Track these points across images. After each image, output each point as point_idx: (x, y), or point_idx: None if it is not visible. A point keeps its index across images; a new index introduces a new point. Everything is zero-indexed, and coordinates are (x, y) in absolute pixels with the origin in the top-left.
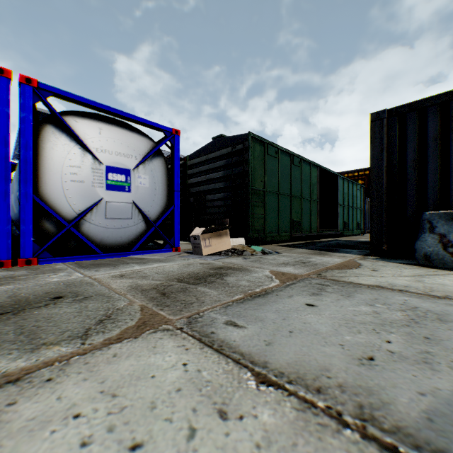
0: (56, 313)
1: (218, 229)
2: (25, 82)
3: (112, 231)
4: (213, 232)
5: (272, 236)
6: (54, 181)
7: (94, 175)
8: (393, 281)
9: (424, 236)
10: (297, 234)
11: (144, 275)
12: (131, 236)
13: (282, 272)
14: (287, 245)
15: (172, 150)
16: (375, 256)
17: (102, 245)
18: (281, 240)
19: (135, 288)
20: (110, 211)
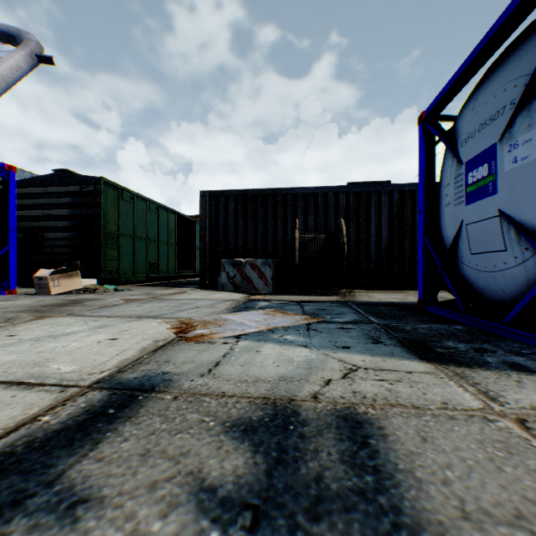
0: None
1: (69, 270)
2: None
3: None
4: (64, 273)
5: (128, 277)
6: None
7: None
8: (192, 297)
9: (222, 274)
10: (154, 275)
11: (3, 308)
12: None
13: (129, 298)
14: (143, 285)
15: (5, 186)
16: (202, 288)
17: None
18: (137, 281)
19: (9, 312)
20: None
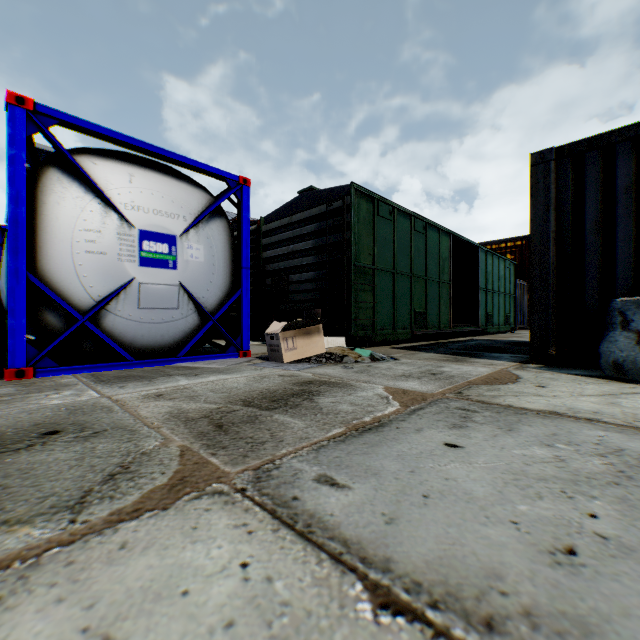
0: (41, 462)
1: (306, 324)
2: (16, 103)
3: (148, 326)
4: (299, 328)
5: (385, 333)
6: (60, 252)
7: (121, 243)
8: (573, 404)
9: (613, 335)
10: (421, 331)
11: (192, 395)
12: (177, 335)
13: (403, 390)
14: (407, 347)
15: (238, 208)
16: (538, 364)
17: (135, 348)
18: (397, 340)
19: (176, 416)
20: (145, 298)
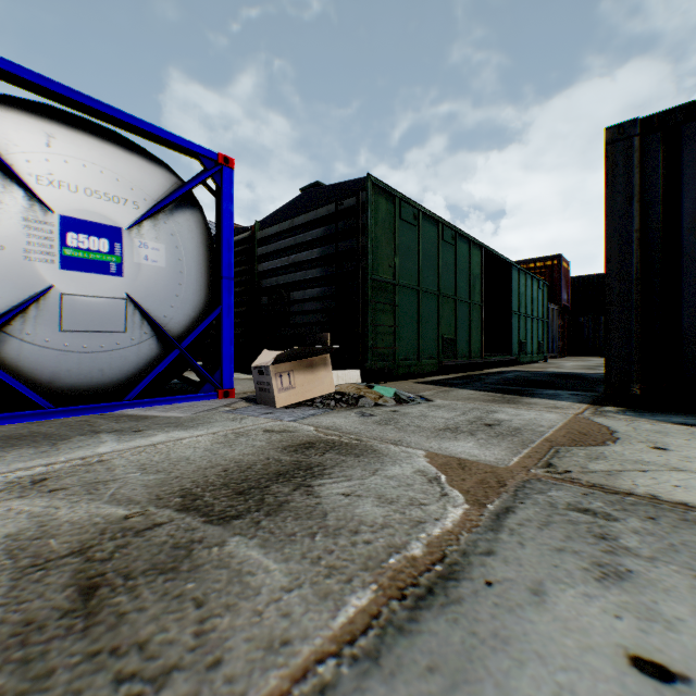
0: None
1: (308, 354)
2: None
3: (78, 357)
4: (298, 360)
5: (409, 365)
6: None
7: (30, 234)
8: None
9: None
10: (450, 362)
11: (100, 479)
12: (126, 369)
13: (458, 460)
14: (435, 381)
15: (218, 197)
16: (616, 406)
17: (57, 389)
18: (423, 372)
19: (19, 550)
20: (71, 316)
